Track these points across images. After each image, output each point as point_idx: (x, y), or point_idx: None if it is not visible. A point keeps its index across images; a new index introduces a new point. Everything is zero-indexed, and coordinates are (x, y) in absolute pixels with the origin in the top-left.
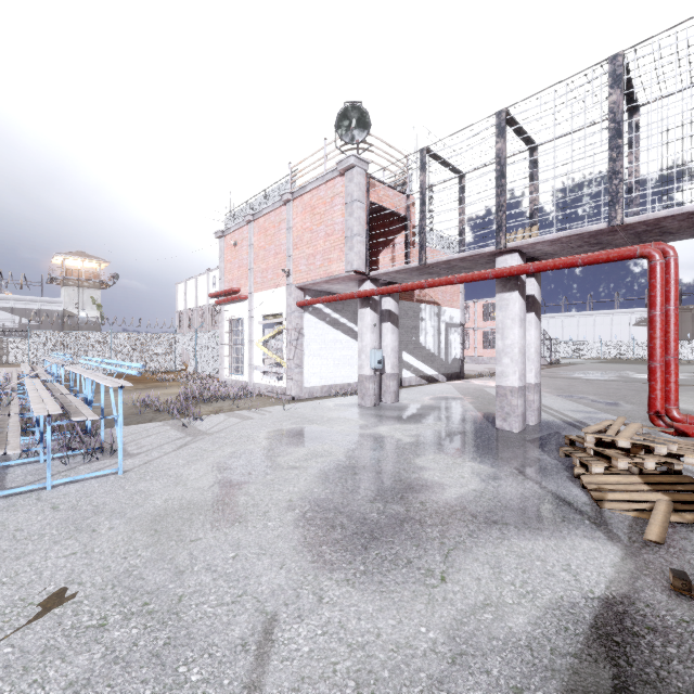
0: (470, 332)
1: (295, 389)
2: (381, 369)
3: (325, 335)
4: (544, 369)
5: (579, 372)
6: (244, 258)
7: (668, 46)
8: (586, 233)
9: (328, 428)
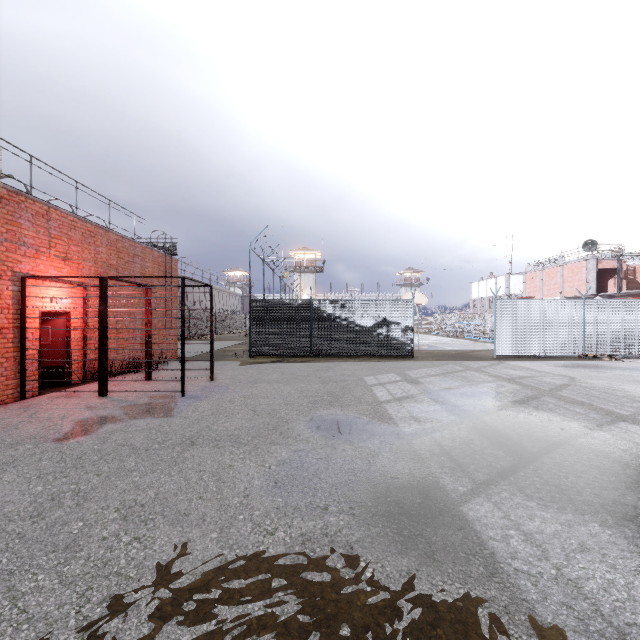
0: None
1: None
2: None
3: None
4: None
5: None
6: (537, 284)
7: None
8: None
9: None
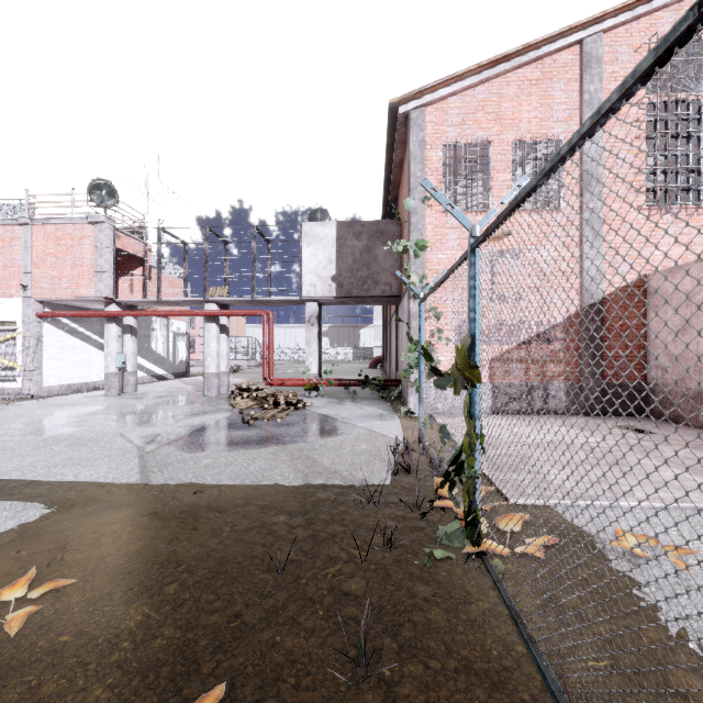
0: (196, 338)
1: (35, 389)
2: (123, 368)
3: (64, 342)
4: (254, 368)
5: (274, 369)
6: None
7: (271, 232)
8: (244, 300)
9: (92, 406)
